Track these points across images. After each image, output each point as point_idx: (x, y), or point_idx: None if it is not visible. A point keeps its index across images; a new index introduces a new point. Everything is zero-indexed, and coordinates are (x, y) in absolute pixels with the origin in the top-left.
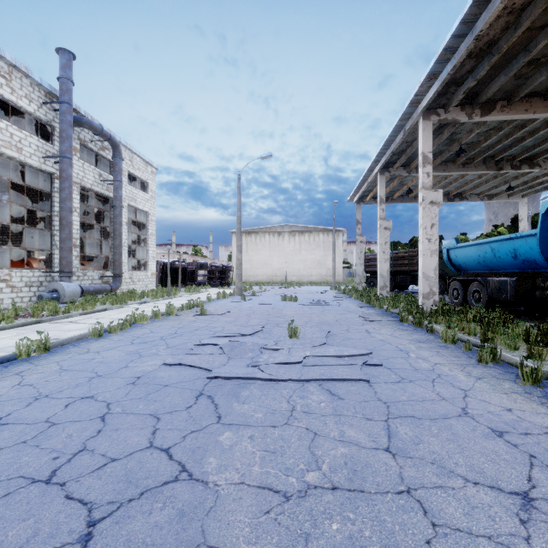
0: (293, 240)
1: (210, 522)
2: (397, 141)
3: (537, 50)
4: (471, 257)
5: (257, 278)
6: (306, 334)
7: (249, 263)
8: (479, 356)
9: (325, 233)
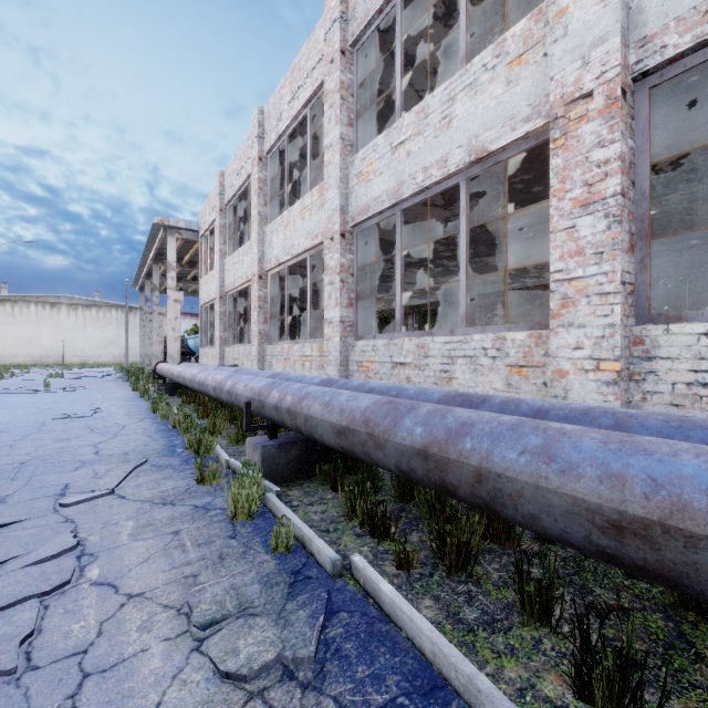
0: (74, 314)
1: (13, 400)
2: (147, 268)
3: (193, 255)
4: (193, 345)
5: (15, 360)
6: (57, 386)
7: (1, 340)
8: (131, 384)
9: (120, 309)
